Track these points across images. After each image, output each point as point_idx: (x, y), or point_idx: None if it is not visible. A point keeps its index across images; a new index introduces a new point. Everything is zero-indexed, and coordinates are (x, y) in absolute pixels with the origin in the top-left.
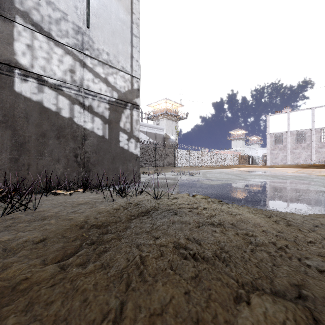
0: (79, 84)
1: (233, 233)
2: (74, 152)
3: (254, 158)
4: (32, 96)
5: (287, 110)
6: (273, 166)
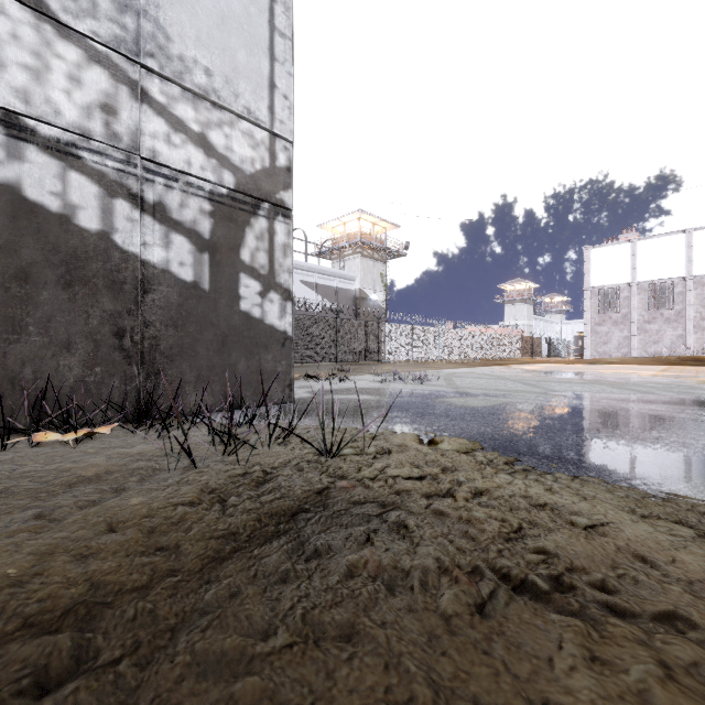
0: (130, 145)
1: (648, 666)
2: (114, 323)
3: (555, 343)
4: None
5: (631, 236)
6: (601, 360)
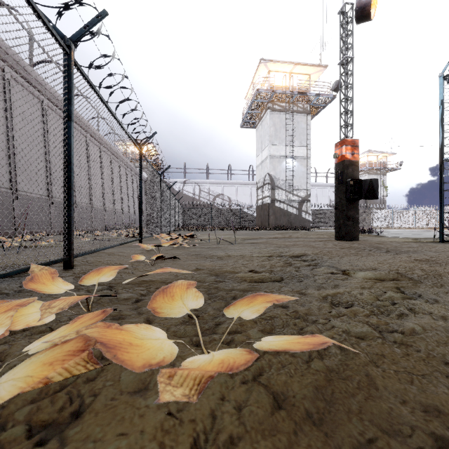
0: (289, 199)
1: None
2: (288, 219)
3: None
4: (278, 206)
5: None
6: None
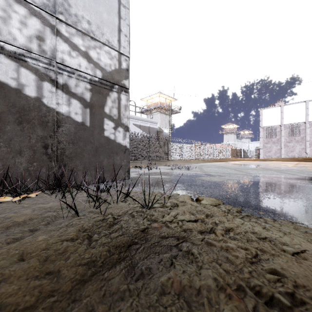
0: (51, 56)
1: None
2: (43, 141)
3: (246, 152)
4: None
5: (280, 103)
6: (268, 159)
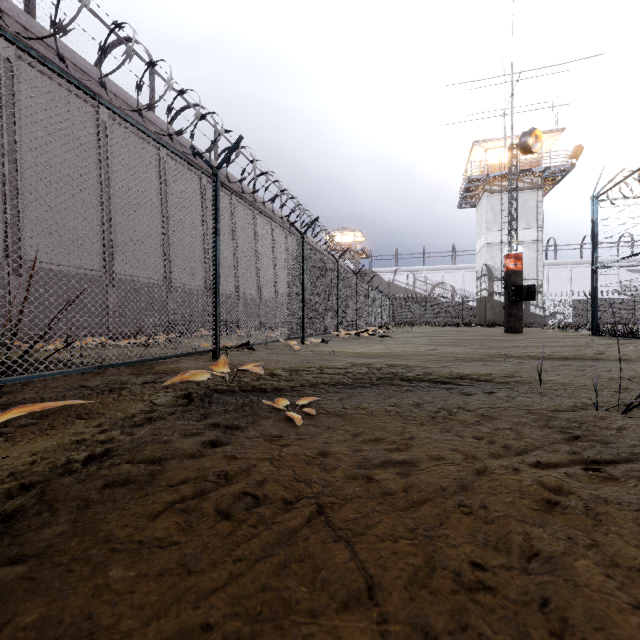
0: None
1: None
2: None
3: None
4: (497, 300)
5: None
6: None
